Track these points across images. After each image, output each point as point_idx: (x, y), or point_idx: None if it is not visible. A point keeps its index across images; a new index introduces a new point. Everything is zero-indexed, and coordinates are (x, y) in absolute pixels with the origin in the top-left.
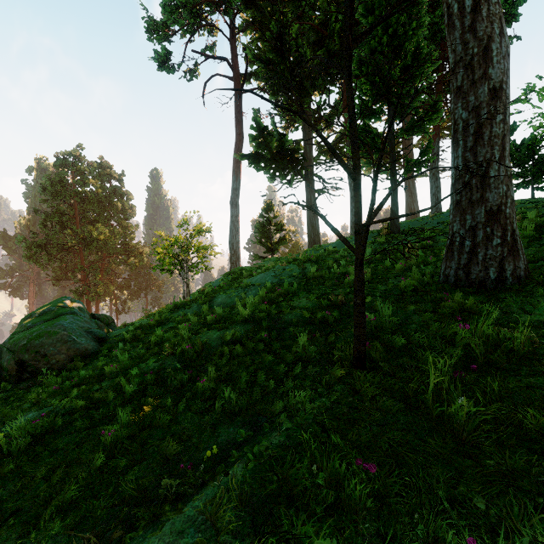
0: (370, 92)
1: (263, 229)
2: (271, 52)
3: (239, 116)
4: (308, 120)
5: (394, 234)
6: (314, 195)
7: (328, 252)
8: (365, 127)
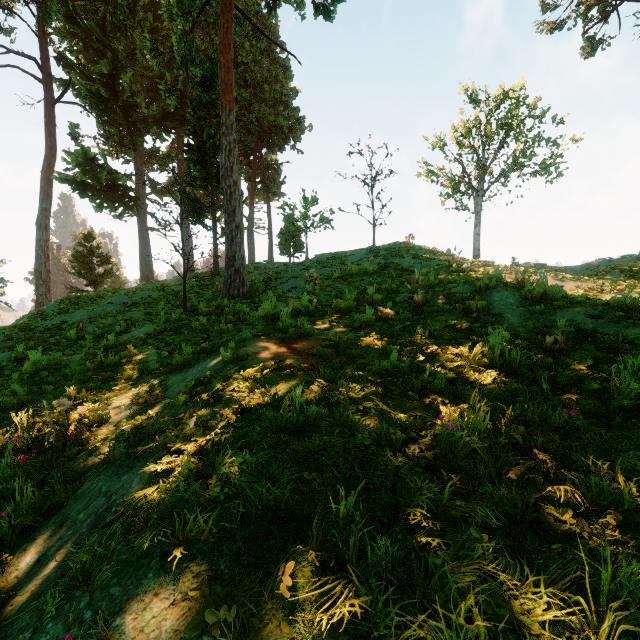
0: (198, 175)
1: (81, 259)
2: (102, 85)
3: (51, 127)
4: (141, 158)
5: (216, 276)
6: (147, 232)
7: (167, 285)
8: (195, 196)
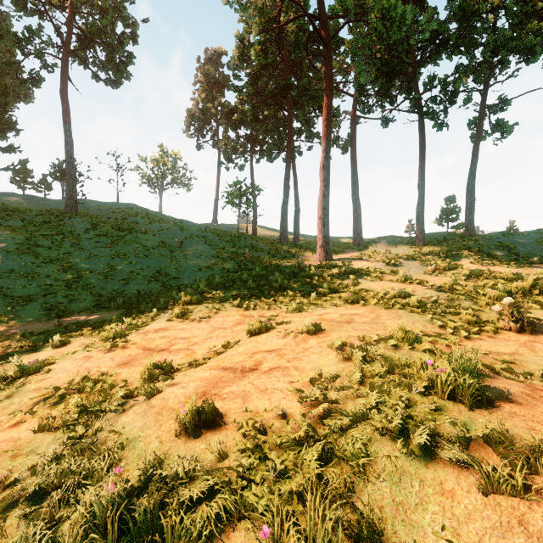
0: None
1: None
2: None
3: None
4: None
5: None
6: None
7: None
8: None
